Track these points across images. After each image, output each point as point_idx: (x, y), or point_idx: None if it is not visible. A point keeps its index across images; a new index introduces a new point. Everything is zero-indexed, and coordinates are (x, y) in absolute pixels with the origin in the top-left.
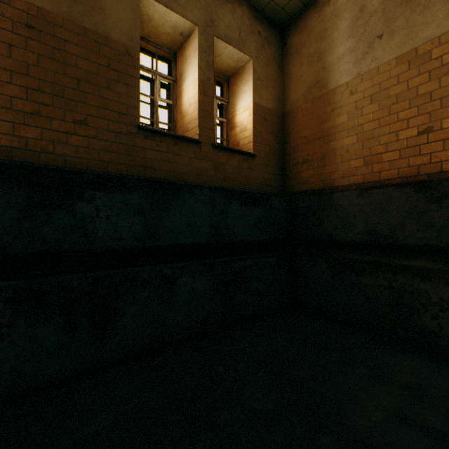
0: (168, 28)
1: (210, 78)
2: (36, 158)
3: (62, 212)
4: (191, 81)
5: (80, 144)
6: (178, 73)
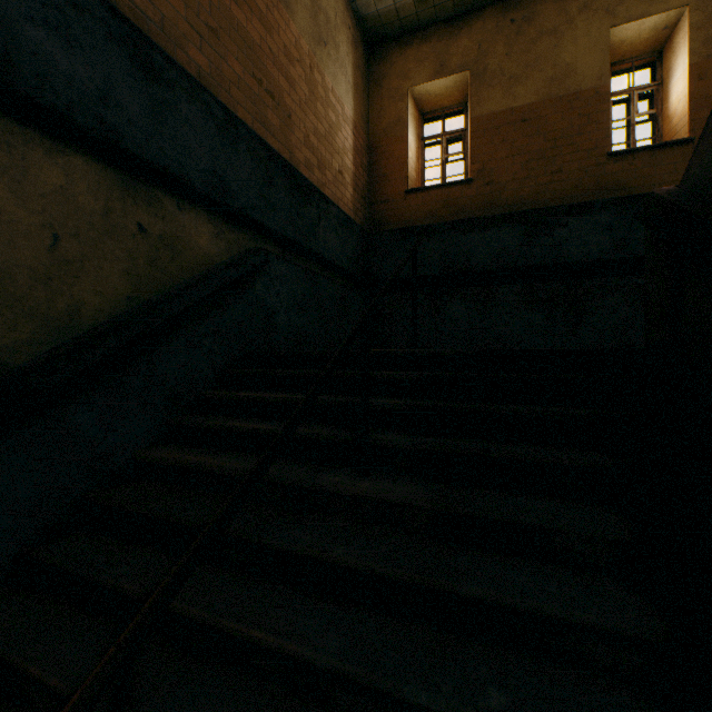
0: (644, 35)
1: (710, 54)
2: (527, 208)
3: (545, 238)
4: (679, 73)
5: (555, 189)
6: (663, 72)
